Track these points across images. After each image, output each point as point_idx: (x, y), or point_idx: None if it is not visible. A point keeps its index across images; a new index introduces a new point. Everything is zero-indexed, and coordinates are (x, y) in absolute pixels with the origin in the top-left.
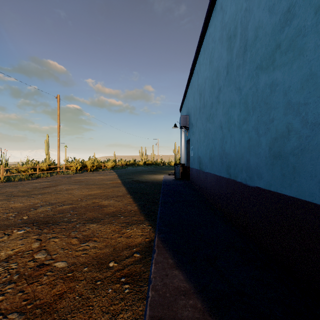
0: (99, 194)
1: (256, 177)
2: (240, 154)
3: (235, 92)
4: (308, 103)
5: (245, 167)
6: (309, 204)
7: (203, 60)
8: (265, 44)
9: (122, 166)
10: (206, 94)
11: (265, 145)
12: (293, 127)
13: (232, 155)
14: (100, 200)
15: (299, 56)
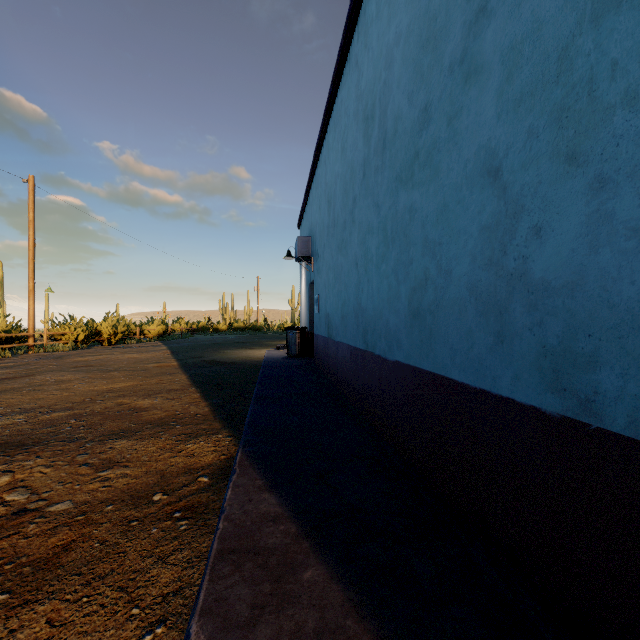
0: (132, 388)
1: (395, 346)
2: (378, 310)
3: (373, 210)
4: (442, 244)
5: (384, 332)
6: (443, 380)
7: (333, 142)
8: (405, 146)
9: (181, 333)
10: (337, 203)
11: (405, 297)
12: (430, 274)
13: (369, 312)
14: (133, 399)
15: (435, 177)
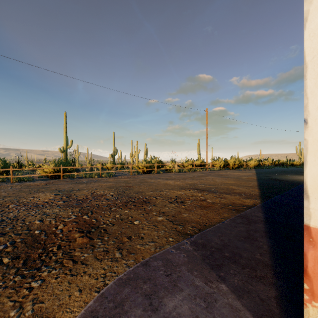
0: (234, 183)
1: None
2: None
3: None
4: None
5: None
6: None
7: None
8: None
9: (267, 165)
10: None
11: None
12: None
13: None
14: (233, 186)
15: None
